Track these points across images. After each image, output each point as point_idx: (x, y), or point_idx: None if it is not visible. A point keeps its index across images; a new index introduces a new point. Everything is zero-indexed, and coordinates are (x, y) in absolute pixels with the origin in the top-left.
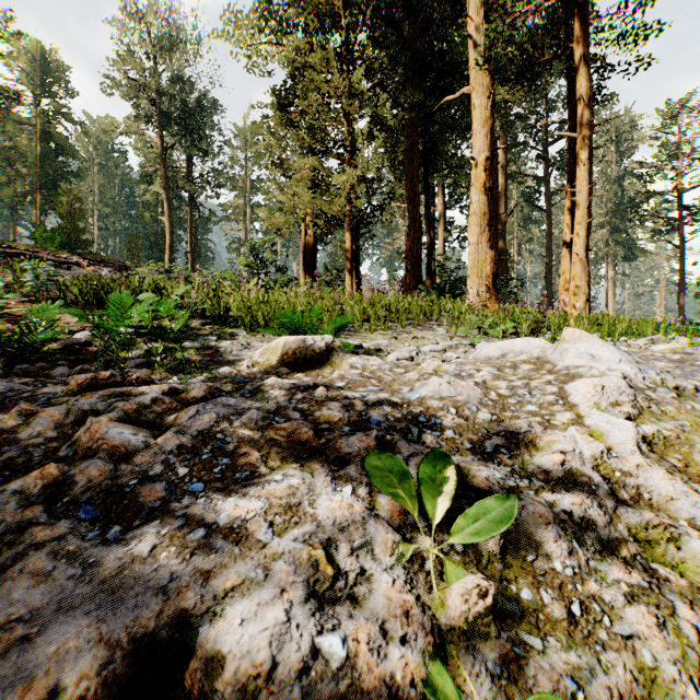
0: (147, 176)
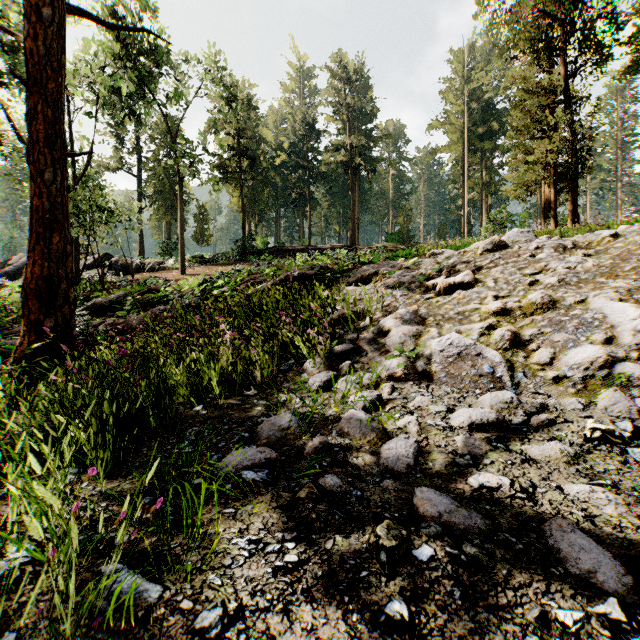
0: (452, 178)
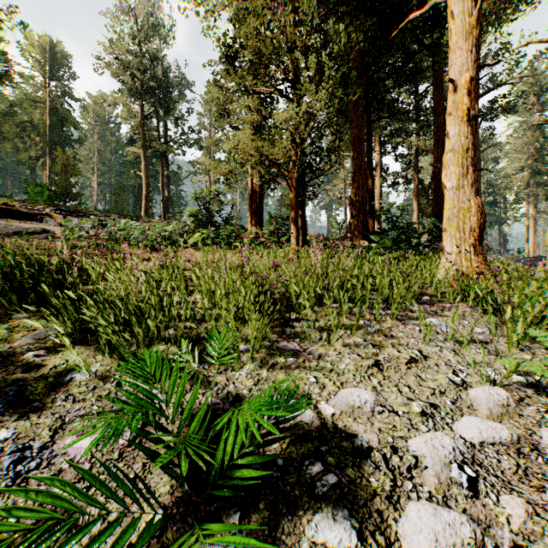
0: (131, 140)
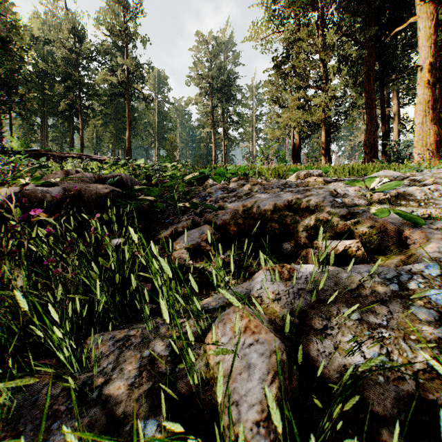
0: (202, 124)
